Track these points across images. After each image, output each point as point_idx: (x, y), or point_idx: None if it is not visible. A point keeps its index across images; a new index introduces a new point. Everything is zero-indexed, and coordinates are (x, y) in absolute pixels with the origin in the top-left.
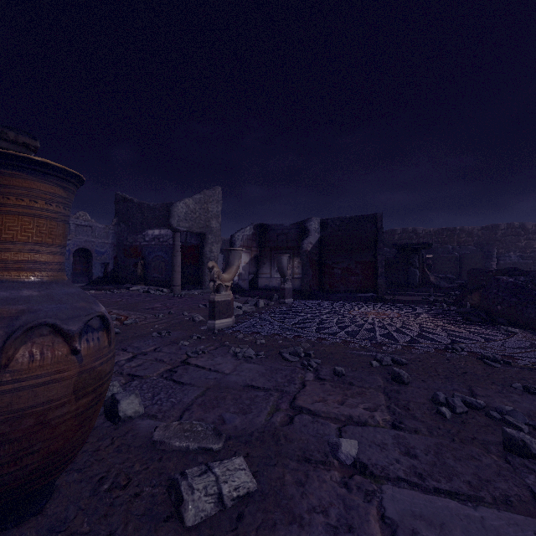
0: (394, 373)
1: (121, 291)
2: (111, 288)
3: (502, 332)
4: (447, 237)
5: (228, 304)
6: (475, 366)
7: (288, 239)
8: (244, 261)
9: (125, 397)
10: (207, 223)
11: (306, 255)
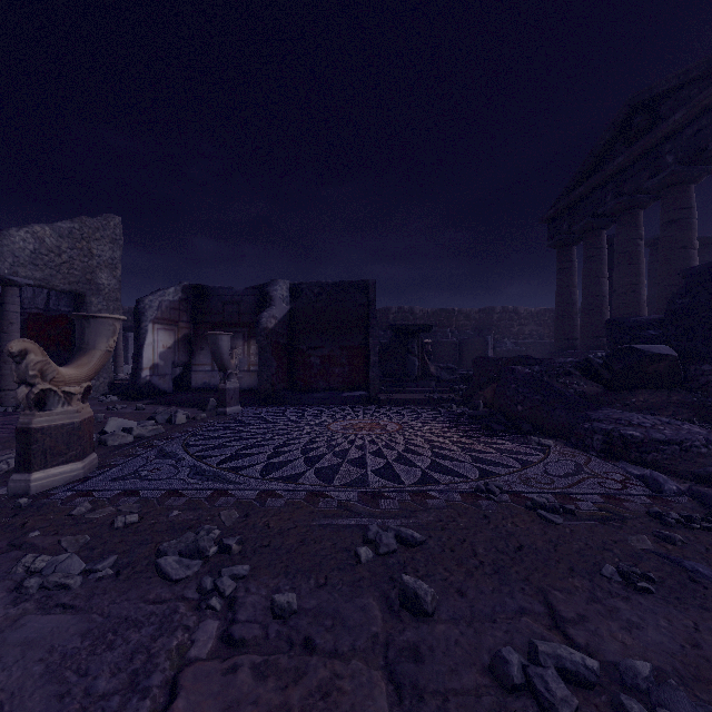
0: (404, 590)
1: None
2: None
3: (534, 446)
4: (446, 319)
5: (71, 432)
6: (528, 526)
7: (241, 310)
8: (163, 344)
9: None
10: (88, 275)
11: (266, 335)
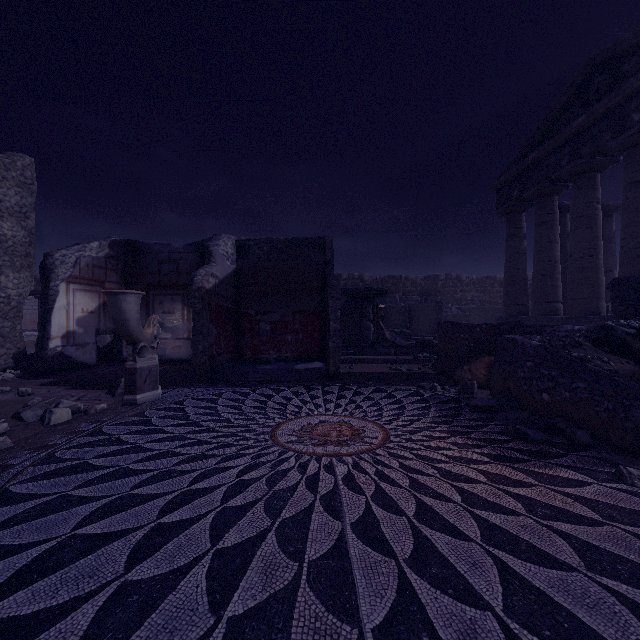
0: None
1: None
2: None
3: None
4: (393, 286)
5: None
6: None
7: (180, 270)
8: (82, 308)
9: None
10: None
11: (202, 296)
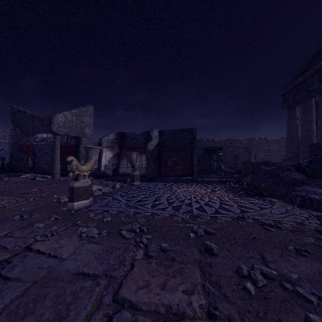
0: (206, 246)
1: (9, 179)
2: (4, 176)
3: (268, 201)
4: (230, 144)
5: (85, 189)
6: (259, 231)
7: (139, 142)
8: (108, 156)
9: None
10: (82, 130)
11: (150, 152)
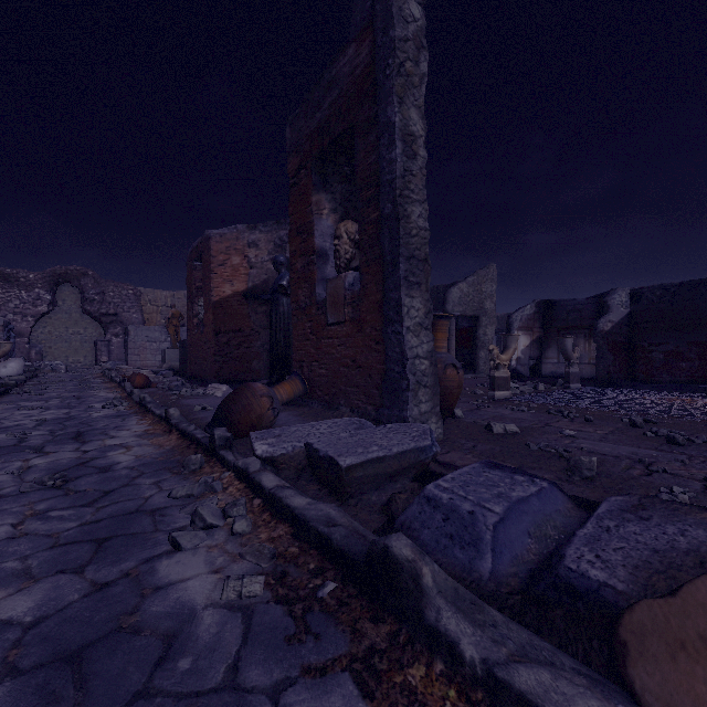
0: (630, 420)
1: None
2: None
3: None
4: None
5: (505, 380)
6: None
7: (582, 316)
8: (523, 344)
9: (455, 409)
10: (480, 305)
11: (602, 335)
